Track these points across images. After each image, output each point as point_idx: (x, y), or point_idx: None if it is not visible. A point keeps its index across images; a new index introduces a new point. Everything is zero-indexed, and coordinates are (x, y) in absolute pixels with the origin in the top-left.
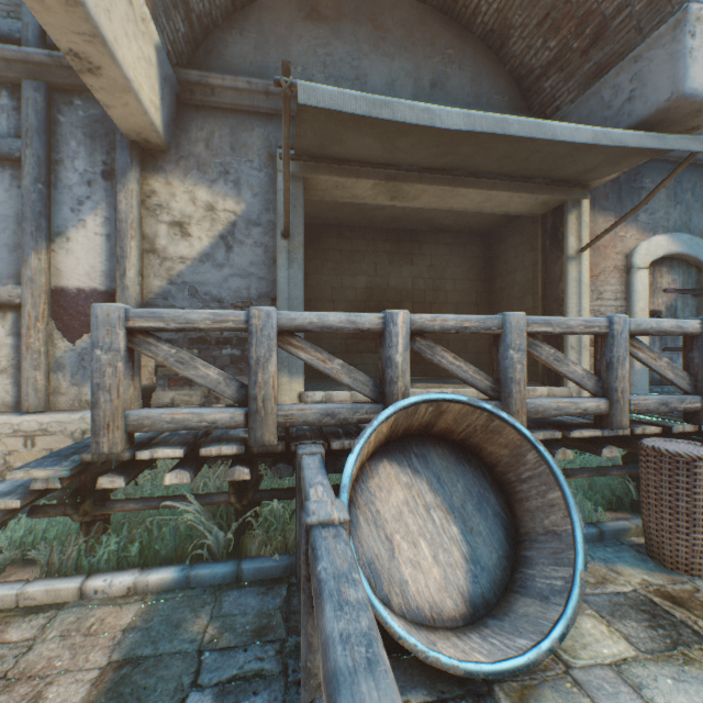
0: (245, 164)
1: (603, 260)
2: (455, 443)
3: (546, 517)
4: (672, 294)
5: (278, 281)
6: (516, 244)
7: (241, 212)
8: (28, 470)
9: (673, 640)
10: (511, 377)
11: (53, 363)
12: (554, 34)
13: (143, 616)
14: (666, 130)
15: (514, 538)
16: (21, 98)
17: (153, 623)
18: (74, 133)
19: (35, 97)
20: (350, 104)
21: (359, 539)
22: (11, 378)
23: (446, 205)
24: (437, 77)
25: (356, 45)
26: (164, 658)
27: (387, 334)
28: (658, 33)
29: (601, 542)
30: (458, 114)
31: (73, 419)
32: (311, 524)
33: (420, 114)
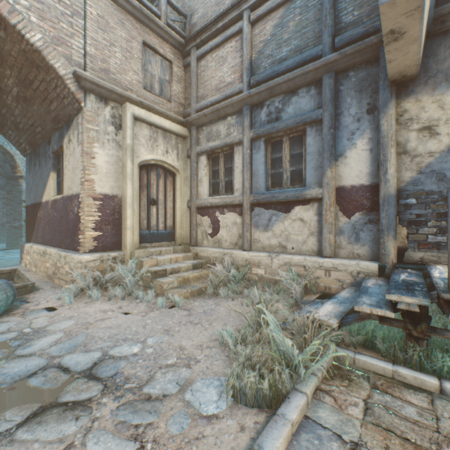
0: None
1: None
2: None
3: None
4: None
5: None
6: None
7: None
8: (398, 296)
9: None
10: None
11: (336, 230)
12: None
13: None
14: None
15: None
16: (319, 87)
17: None
18: (348, 93)
19: (328, 82)
20: None
21: None
22: (315, 237)
23: None
24: None
25: None
26: None
27: None
28: None
29: None
30: None
31: (350, 263)
32: None
33: None
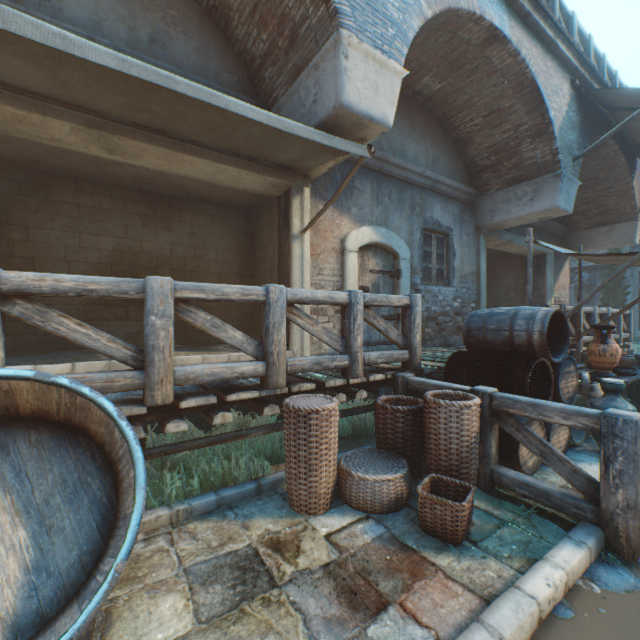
0: None
1: (324, 242)
2: (63, 424)
3: (128, 499)
4: (377, 275)
5: None
6: (269, 222)
7: None
8: None
9: (244, 596)
10: (154, 344)
11: None
12: (264, 28)
13: None
14: (344, 135)
15: (112, 525)
16: None
17: None
18: None
19: None
20: None
21: None
22: None
23: (180, 171)
24: (159, 34)
25: None
26: None
27: None
28: (326, 48)
29: (258, 495)
30: (109, 55)
31: None
32: None
33: (51, 38)
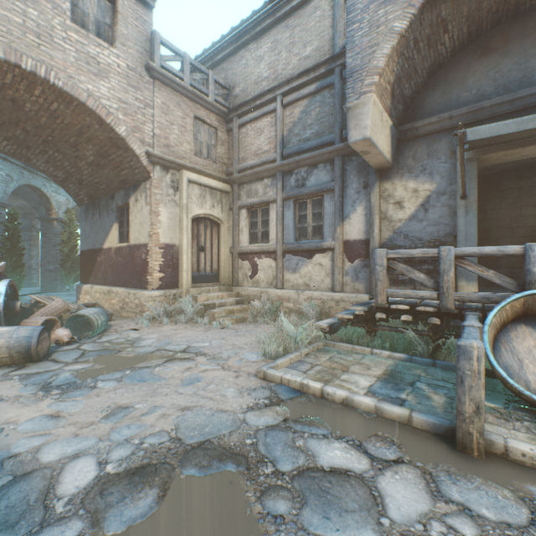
0: (435, 161)
1: None
2: None
3: None
4: None
5: (457, 225)
6: None
7: (432, 189)
8: (354, 306)
9: None
10: None
11: (344, 272)
12: None
13: (394, 364)
14: None
15: None
16: (333, 164)
17: (399, 366)
18: (351, 172)
19: (338, 163)
20: (502, 130)
21: (499, 356)
22: (330, 278)
23: None
24: None
25: (522, 54)
26: (405, 373)
27: (525, 256)
28: None
29: None
30: None
31: (352, 296)
32: (464, 325)
33: None
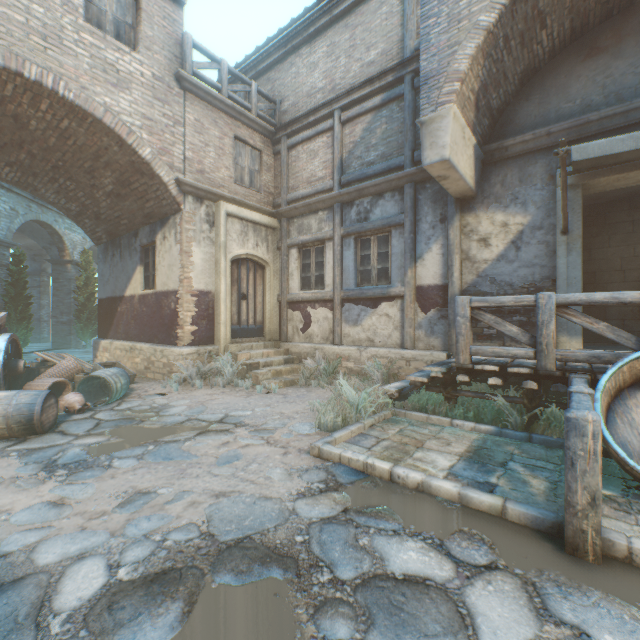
0: (529, 188)
1: None
2: None
3: None
4: None
5: (557, 267)
6: None
7: (526, 223)
8: (430, 367)
9: None
10: None
11: (416, 324)
12: None
13: (480, 438)
14: None
15: None
16: (402, 193)
17: (486, 441)
18: (425, 203)
19: (409, 191)
20: (616, 146)
21: (614, 430)
22: (399, 331)
23: None
24: None
25: (639, 54)
26: (494, 451)
27: None
28: None
29: None
30: None
31: (426, 354)
32: (571, 391)
33: None
